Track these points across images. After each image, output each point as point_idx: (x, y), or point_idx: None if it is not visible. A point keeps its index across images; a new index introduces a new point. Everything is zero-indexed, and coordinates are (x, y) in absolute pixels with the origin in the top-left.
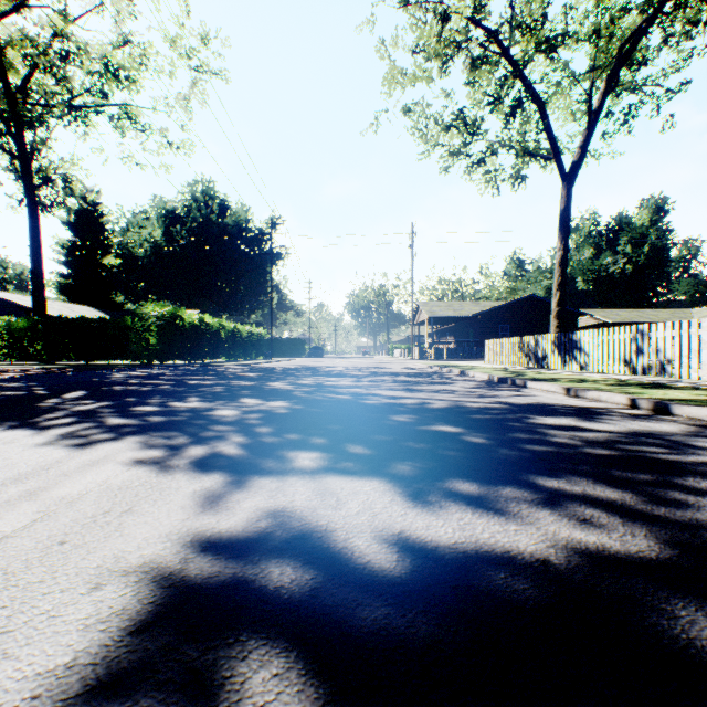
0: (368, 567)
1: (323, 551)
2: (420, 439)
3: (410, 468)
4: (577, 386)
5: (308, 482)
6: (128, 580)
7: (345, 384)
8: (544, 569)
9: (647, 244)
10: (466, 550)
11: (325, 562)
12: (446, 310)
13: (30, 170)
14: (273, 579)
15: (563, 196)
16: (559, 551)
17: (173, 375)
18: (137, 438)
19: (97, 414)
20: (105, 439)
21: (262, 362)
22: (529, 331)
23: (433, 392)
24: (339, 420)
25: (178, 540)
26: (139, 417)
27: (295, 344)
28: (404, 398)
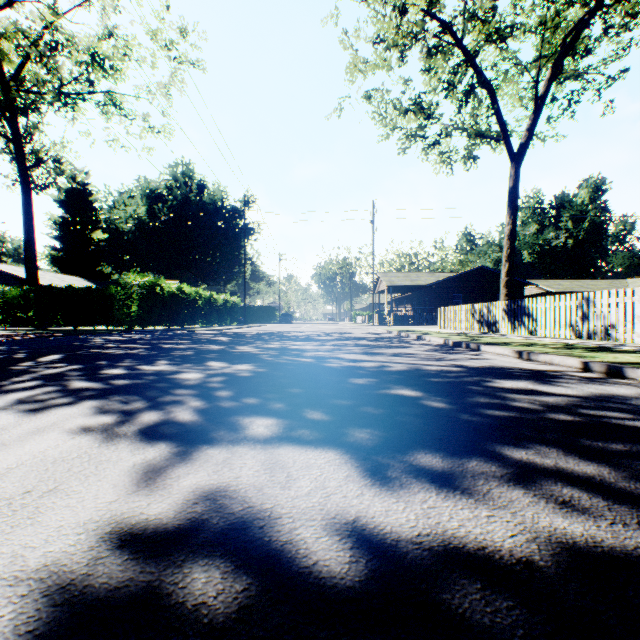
0: (314, 572)
1: (262, 548)
2: (379, 403)
3: (368, 437)
4: (529, 349)
5: (259, 453)
6: (14, 593)
7: (309, 348)
8: (529, 575)
9: (587, 220)
10: (433, 546)
11: (262, 565)
12: (404, 281)
13: (23, 152)
14: (194, 591)
15: (512, 174)
16: (543, 548)
17: (151, 339)
18: (94, 402)
19: (64, 378)
20: (61, 403)
21: (235, 328)
22: (480, 300)
23: (392, 356)
24: (300, 383)
25: (95, 531)
26: (104, 380)
27: (266, 311)
28: (365, 361)
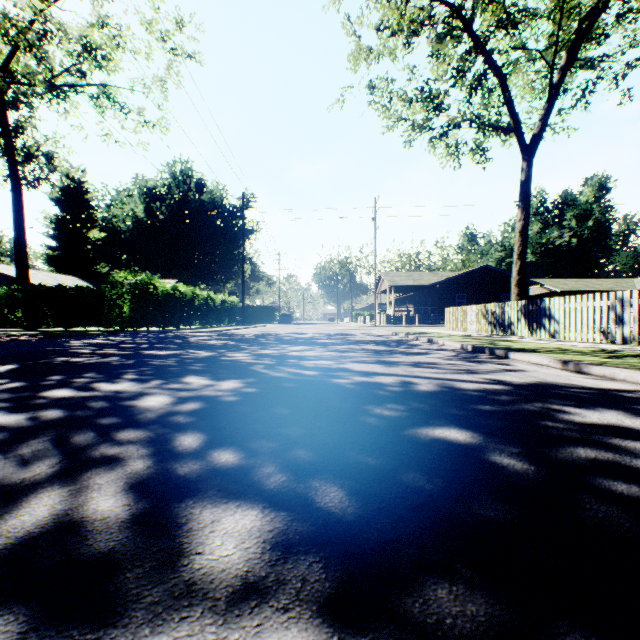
0: None
1: None
2: (428, 463)
3: (449, 587)
4: (573, 358)
5: None
6: None
7: (311, 355)
8: None
9: (591, 219)
10: None
11: None
12: (407, 280)
13: (13, 146)
14: None
15: (524, 167)
16: None
17: (136, 343)
18: None
19: None
20: None
21: (233, 329)
22: (484, 300)
23: (411, 366)
24: (301, 416)
25: None
26: (31, 409)
27: (266, 311)
28: (380, 374)
